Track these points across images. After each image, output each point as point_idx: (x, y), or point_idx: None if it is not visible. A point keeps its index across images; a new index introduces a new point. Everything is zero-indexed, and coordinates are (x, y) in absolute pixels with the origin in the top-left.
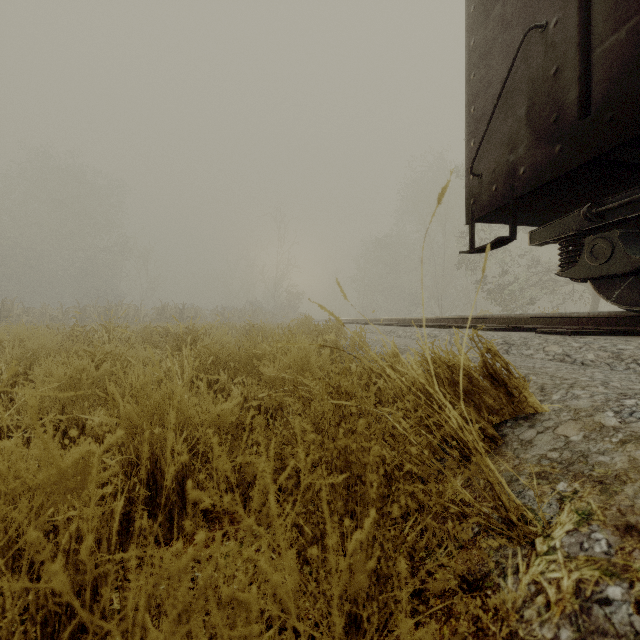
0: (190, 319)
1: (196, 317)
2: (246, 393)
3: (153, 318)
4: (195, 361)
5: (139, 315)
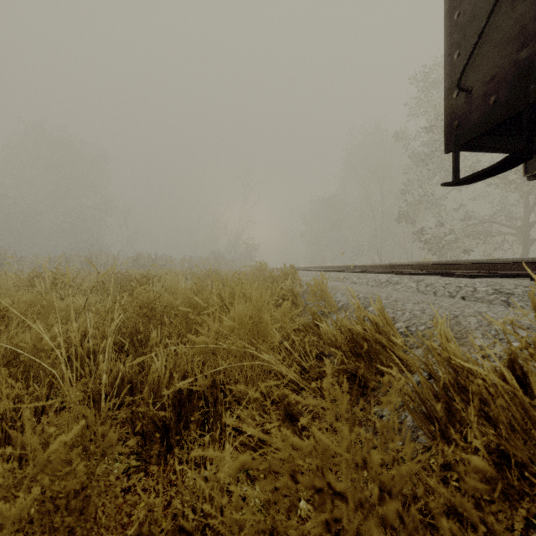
0: (161, 267)
1: (166, 265)
2: (172, 366)
3: (129, 266)
4: (124, 314)
5: (116, 263)
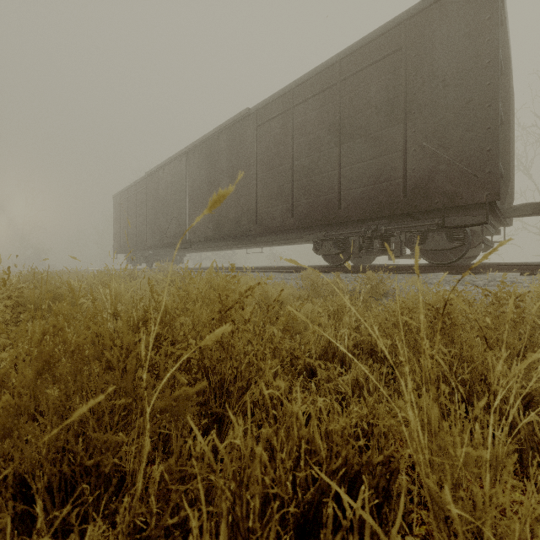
0: None
1: None
2: None
3: None
4: None
5: None
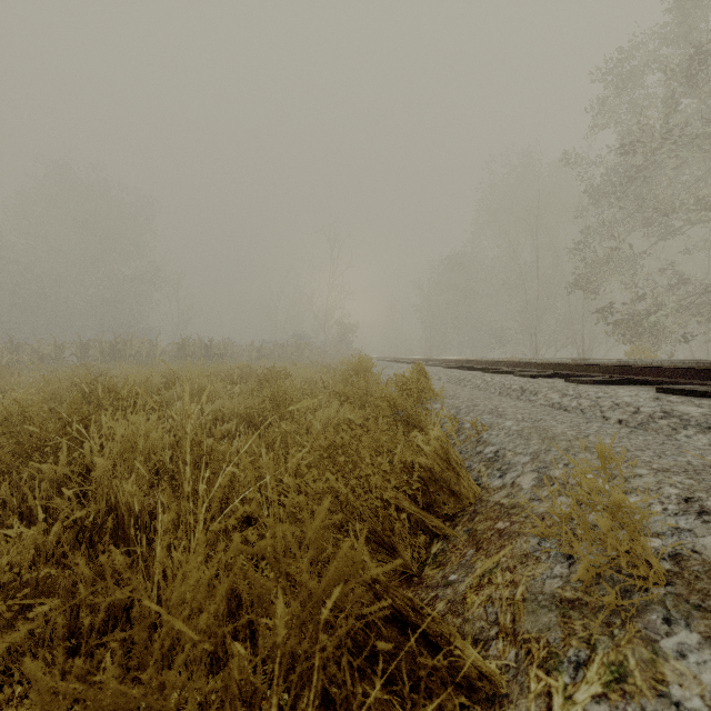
0: (218, 357)
1: (225, 354)
2: None
3: (172, 356)
4: None
5: (154, 352)
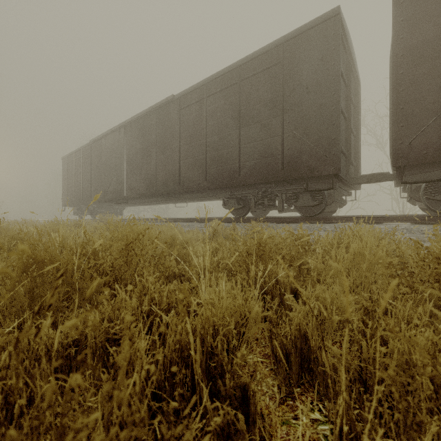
0: None
1: None
2: None
3: None
4: None
5: None
